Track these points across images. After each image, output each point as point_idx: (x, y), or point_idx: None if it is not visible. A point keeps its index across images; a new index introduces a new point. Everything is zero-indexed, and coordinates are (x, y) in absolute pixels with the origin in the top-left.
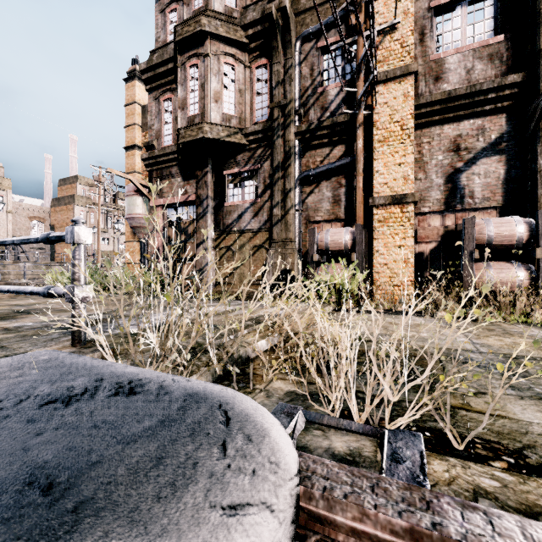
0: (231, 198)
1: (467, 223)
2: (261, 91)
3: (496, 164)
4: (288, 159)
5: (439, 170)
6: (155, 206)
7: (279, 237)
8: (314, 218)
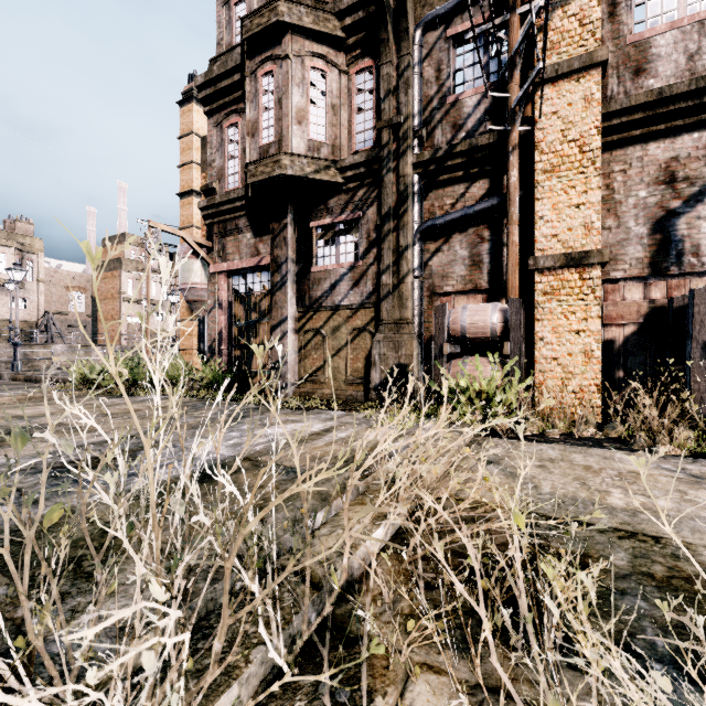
0: (321, 261)
1: (697, 296)
2: (363, 105)
3: None
4: (403, 203)
5: (640, 213)
6: (216, 272)
7: (391, 317)
8: (442, 289)
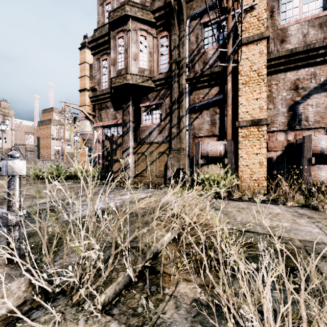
0: (144, 121)
1: (306, 139)
2: (163, 52)
3: (324, 98)
4: (181, 96)
5: (283, 102)
6: (97, 126)
7: (176, 147)
8: (198, 135)
